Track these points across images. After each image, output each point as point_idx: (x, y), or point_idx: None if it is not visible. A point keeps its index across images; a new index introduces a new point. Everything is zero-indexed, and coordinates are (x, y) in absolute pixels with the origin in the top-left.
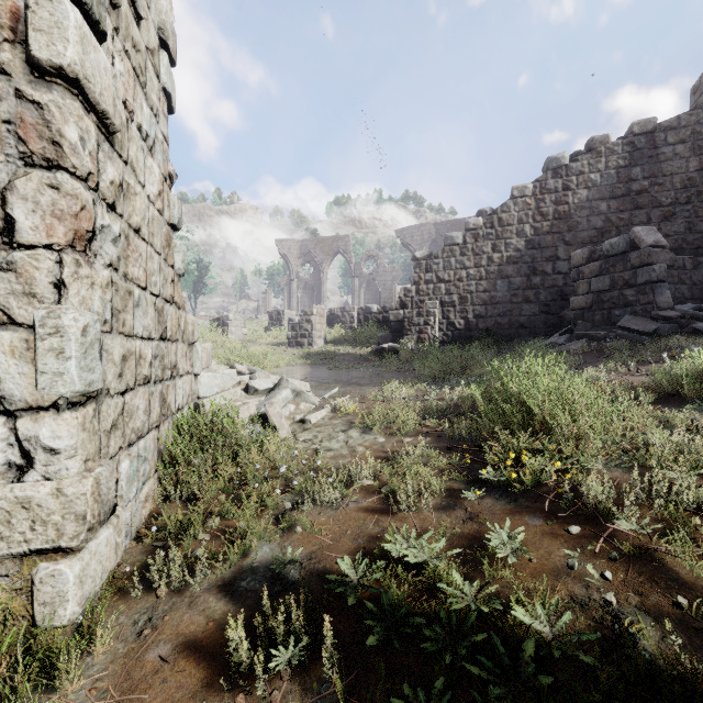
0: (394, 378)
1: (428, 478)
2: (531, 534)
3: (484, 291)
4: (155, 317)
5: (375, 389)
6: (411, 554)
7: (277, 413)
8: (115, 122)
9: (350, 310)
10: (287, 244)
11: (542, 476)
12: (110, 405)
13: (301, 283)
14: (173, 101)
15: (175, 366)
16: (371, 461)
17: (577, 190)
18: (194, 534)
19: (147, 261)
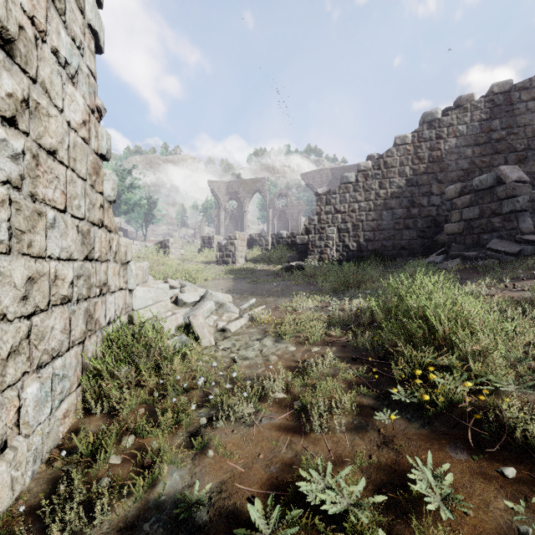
0: (301, 290)
1: (338, 391)
2: (457, 472)
3: (373, 220)
4: (78, 239)
5: (285, 300)
6: (329, 499)
7: (200, 324)
8: (9, 27)
9: (266, 235)
10: (217, 184)
11: (454, 397)
12: (7, 331)
13: (228, 215)
14: (100, 40)
15: (105, 284)
16: (283, 373)
17: (447, 139)
18: (105, 457)
19: (67, 185)
